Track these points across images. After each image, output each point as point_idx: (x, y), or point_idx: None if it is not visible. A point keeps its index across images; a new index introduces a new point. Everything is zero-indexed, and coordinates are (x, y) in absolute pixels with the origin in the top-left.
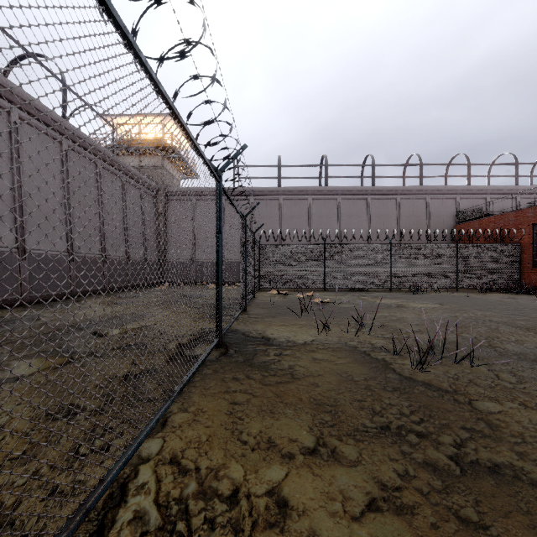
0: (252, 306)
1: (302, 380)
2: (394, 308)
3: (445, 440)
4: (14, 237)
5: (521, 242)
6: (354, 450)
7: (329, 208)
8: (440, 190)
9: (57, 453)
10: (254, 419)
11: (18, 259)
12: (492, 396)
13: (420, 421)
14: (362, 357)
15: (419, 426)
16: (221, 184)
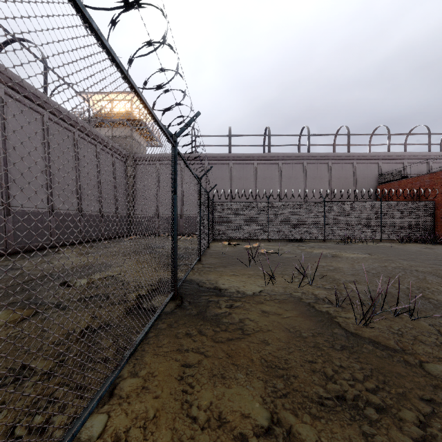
0: (207, 256)
1: (252, 337)
2: (330, 258)
3: (406, 416)
4: (0, 196)
5: (435, 200)
6: (312, 431)
7: (271, 171)
8: (365, 156)
9: None
10: (205, 386)
11: (3, 215)
12: None
13: (376, 390)
14: (308, 310)
15: (376, 397)
16: (176, 148)
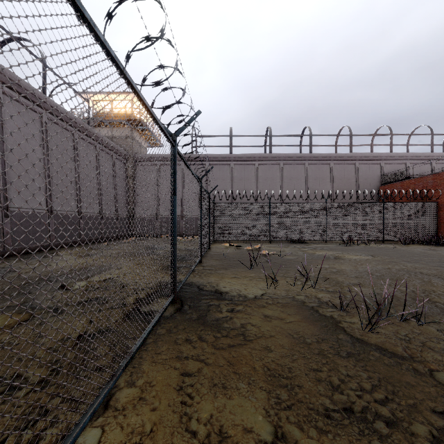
0: (207, 258)
1: (254, 343)
2: (332, 260)
3: (419, 430)
4: None
5: (438, 200)
6: None
7: (273, 172)
8: (367, 156)
9: None
10: (205, 397)
11: (1, 216)
12: None
13: (385, 401)
14: (311, 314)
15: (386, 409)
16: (176, 148)
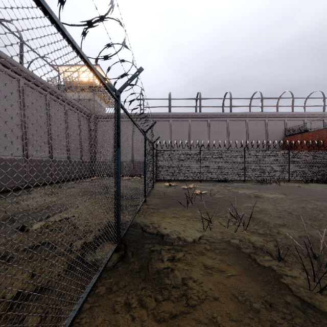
0: (151, 196)
1: (198, 311)
2: (254, 198)
3: None
4: None
5: None
6: None
7: (202, 126)
8: (274, 114)
9: None
10: None
11: None
12: None
13: None
14: (250, 265)
15: None
16: (119, 103)
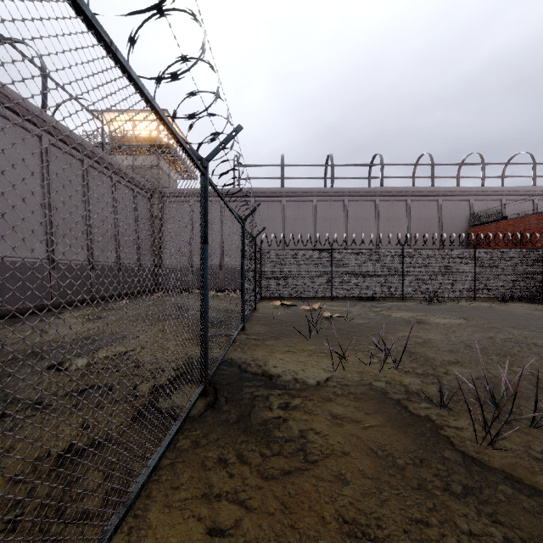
0: (252, 322)
1: (321, 467)
2: (415, 325)
3: None
4: None
5: None
6: None
7: (335, 210)
8: (452, 191)
9: None
10: None
11: None
12: None
13: None
14: (399, 414)
15: None
16: (207, 177)
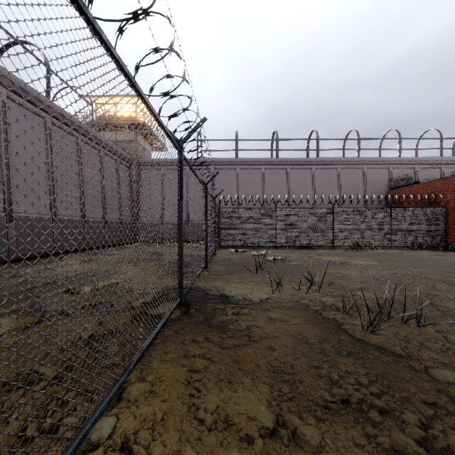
0: (213, 263)
1: (259, 343)
2: (338, 265)
3: (409, 418)
4: (2, 202)
5: (446, 206)
6: (316, 433)
7: (279, 176)
8: (375, 160)
9: (2, 436)
10: (212, 390)
11: (5, 222)
12: (447, 362)
13: (380, 394)
14: (315, 317)
15: (380, 400)
16: (182, 154)
